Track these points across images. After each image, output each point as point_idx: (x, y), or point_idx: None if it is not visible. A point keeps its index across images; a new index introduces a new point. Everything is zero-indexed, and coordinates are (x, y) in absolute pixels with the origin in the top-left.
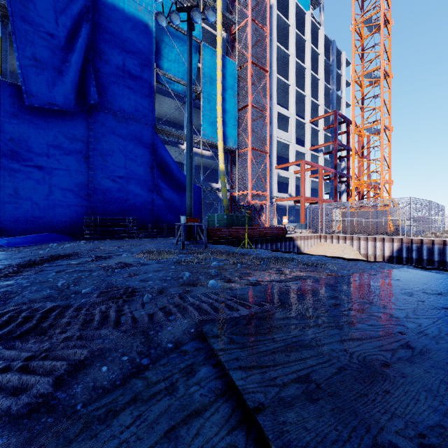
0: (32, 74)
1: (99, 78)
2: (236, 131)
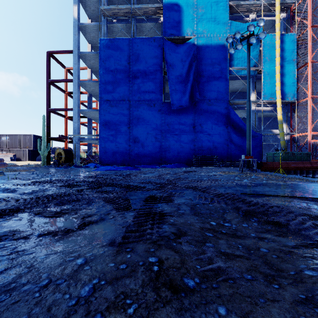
0: (174, 96)
1: (199, 86)
2: (295, 86)
